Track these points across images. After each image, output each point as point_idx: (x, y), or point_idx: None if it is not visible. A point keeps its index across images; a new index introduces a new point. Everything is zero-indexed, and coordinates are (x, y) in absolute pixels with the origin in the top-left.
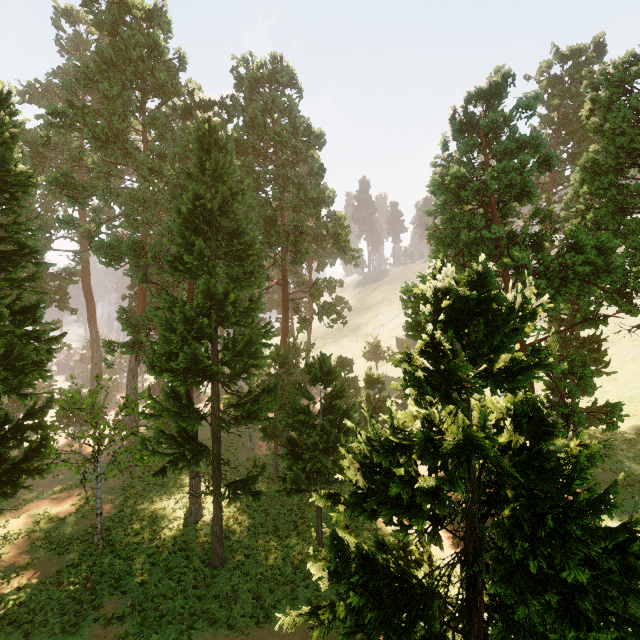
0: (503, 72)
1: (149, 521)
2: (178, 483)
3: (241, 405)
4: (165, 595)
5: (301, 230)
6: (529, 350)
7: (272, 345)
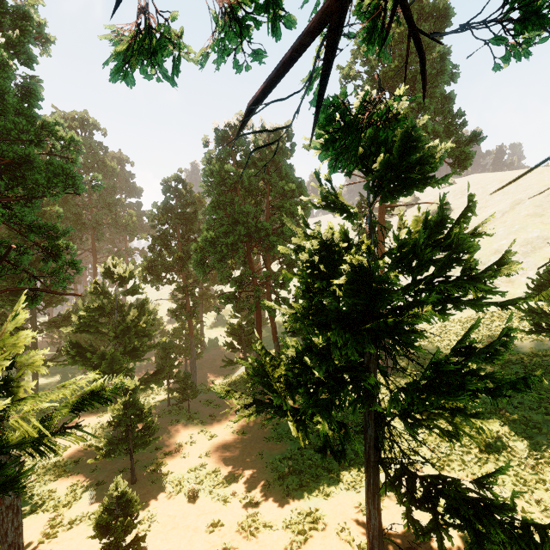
0: (174, 176)
1: None
2: None
3: (52, 321)
4: None
5: (99, 223)
6: (177, 286)
7: (73, 288)
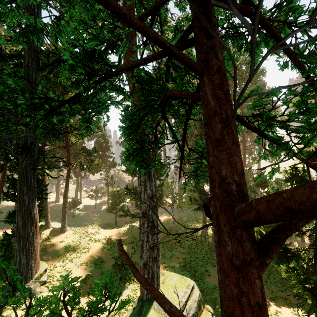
0: None
1: (188, 231)
2: (197, 221)
3: None
4: (196, 253)
5: None
6: None
7: None
